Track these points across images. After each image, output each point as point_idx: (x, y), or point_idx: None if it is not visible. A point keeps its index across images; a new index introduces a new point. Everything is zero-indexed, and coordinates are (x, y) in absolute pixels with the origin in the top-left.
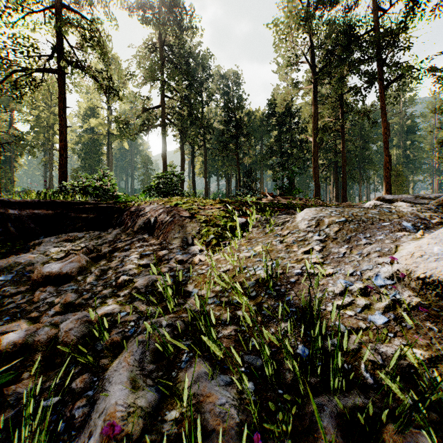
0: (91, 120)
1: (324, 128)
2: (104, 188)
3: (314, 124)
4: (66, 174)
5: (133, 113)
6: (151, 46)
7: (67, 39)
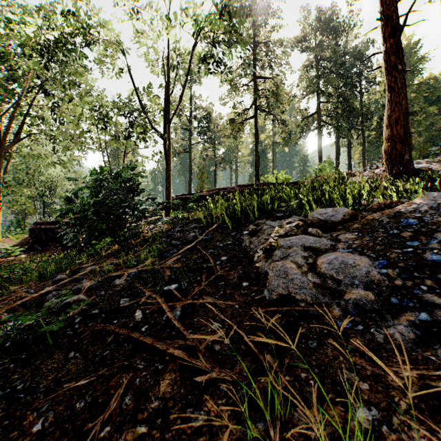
0: (261, 136)
1: None
2: (281, 179)
3: None
4: (259, 175)
5: (294, 125)
6: (308, 66)
7: (258, 95)
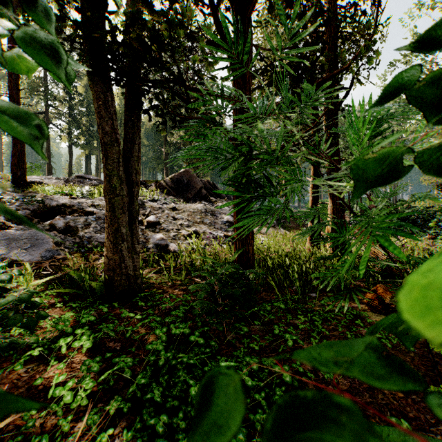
0: None
1: (169, 144)
2: None
3: (165, 140)
4: None
5: None
6: None
7: None
